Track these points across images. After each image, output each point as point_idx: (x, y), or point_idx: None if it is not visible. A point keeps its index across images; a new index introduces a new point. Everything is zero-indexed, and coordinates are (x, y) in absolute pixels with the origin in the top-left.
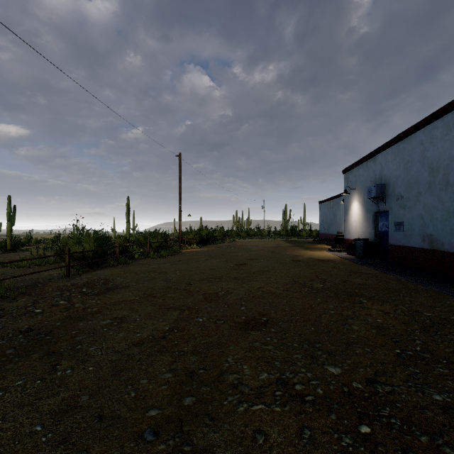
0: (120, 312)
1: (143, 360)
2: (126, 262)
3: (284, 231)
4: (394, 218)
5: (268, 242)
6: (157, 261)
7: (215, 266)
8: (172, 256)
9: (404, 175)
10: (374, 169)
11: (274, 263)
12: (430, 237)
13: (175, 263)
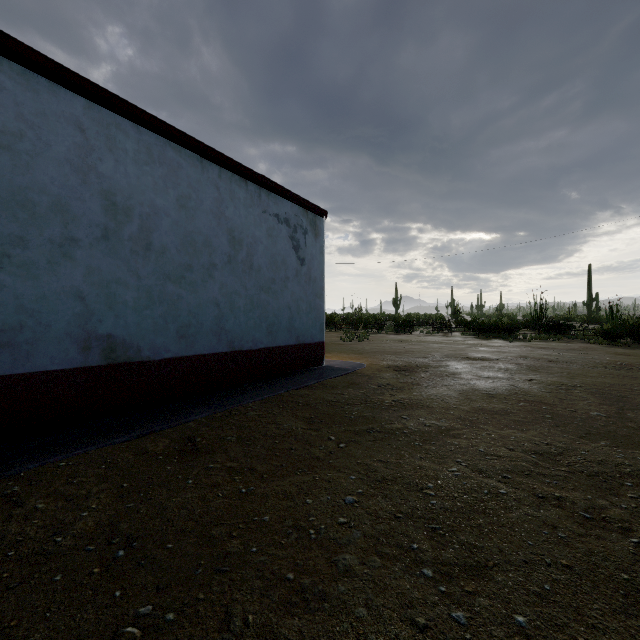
0: None
1: (613, 403)
2: None
3: None
4: None
5: None
6: None
7: None
8: None
9: None
10: None
11: None
12: (110, 340)
13: None
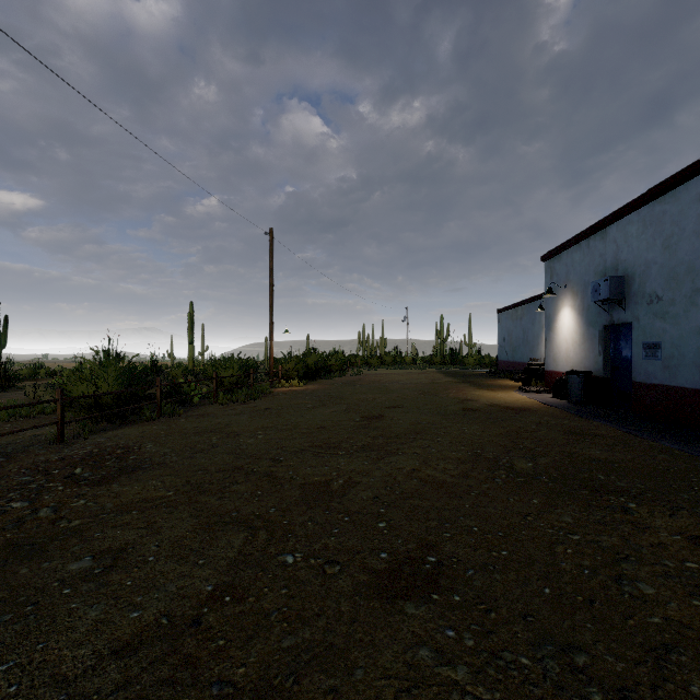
0: (120, 534)
1: None
2: (174, 413)
3: (439, 357)
4: (642, 335)
5: (416, 376)
6: (229, 409)
7: (327, 420)
8: (257, 400)
9: (664, 259)
10: (603, 252)
11: (431, 415)
12: None
13: (259, 414)
